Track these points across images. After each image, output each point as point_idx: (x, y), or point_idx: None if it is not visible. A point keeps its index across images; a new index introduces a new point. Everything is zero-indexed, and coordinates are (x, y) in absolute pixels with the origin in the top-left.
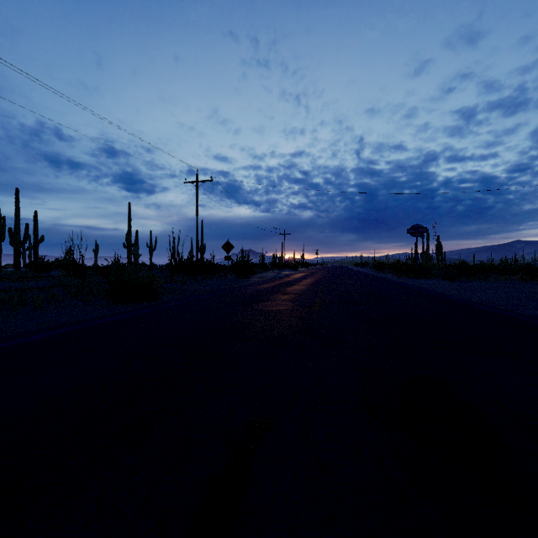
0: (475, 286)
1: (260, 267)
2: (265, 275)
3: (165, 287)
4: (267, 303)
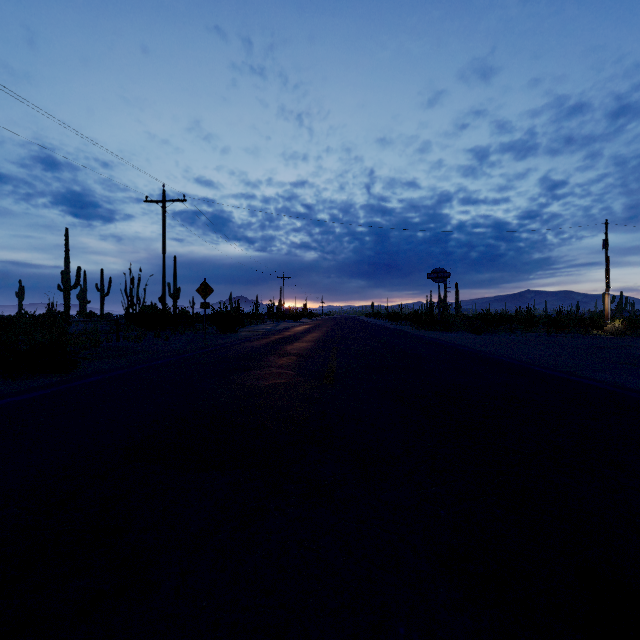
0: (507, 340)
1: (252, 318)
2: (258, 328)
3: (105, 346)
4: (256, 373)
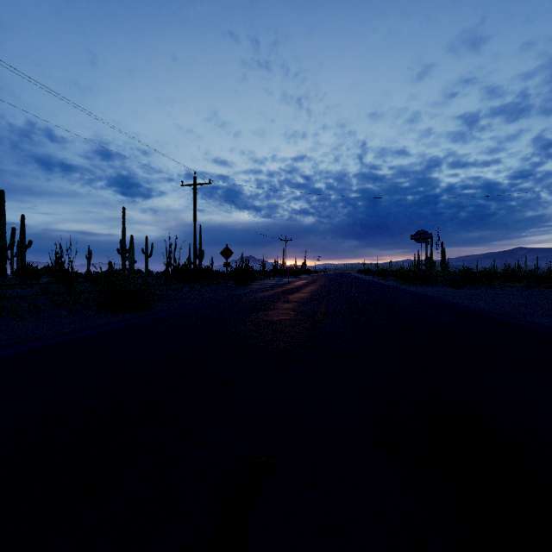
0: (481, 293)
1: (260, 274)
2: (265, 282)
3: (159, 295)
4: (268, 313)
